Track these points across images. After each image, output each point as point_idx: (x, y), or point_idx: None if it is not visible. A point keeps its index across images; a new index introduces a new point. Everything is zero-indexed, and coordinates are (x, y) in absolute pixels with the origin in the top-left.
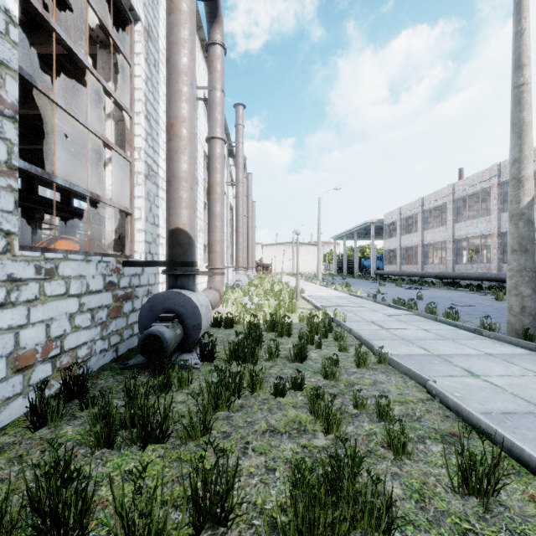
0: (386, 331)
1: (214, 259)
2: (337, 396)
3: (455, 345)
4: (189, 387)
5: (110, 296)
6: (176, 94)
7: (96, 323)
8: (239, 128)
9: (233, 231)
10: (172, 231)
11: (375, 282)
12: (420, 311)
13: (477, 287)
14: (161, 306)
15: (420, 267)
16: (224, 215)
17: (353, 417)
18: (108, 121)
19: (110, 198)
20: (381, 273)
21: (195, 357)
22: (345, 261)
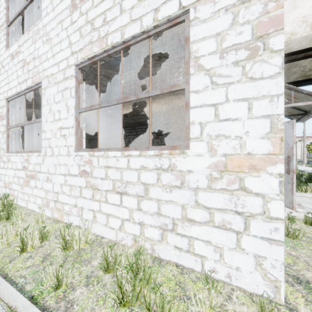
0: None
1: None
2: None
3: None
4: None
5: None
6: None
7: None
8: None
9: None
10: None
11: None
12: None
13: None
14: None
15: None
16: None
17: None
18: None
19: None
20: None
21: None
22: None
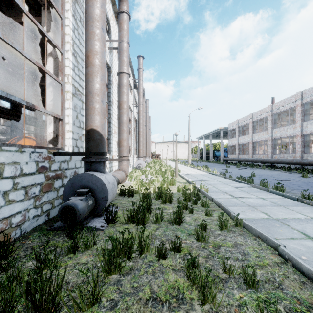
0: (236, 199)
1: (122, 150)
2: (208, 258)
3: (287, 210)
4: (93, 248)
5: (42, 176)
6: (91, 34)
7: (30, 197)
8: (140, 71)
9: (137, 134)
10: (88, 131)
11: (223, 165)
12: (255, 184)
13: (288, 168)
14: (79, 184)
15: (250, 156)
16: (131, 124)
17: (224, 282)
18: (49, 58)
19: (51, 109)
20: (226, 159)
21: (103, 220)
22: (204, 152)
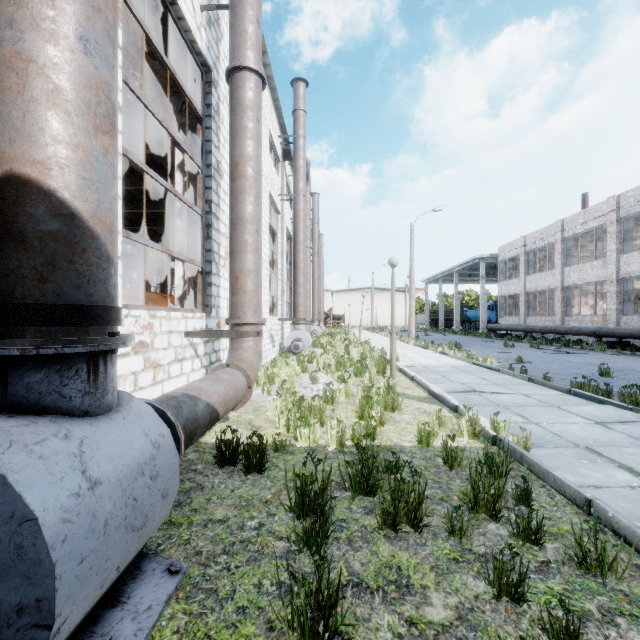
0: None
1: (241, 305)
2: None
3: None
4: None
5: None
6: None
7: None
8: (298, 115)
9: (291, 269)
10: None
11: (491, 341)
12: None
13: None
14: None
15: (558, 320)
16: (278, 244)
17: None
18: None
19: None
20: (497, 328)
21: None
22: (441, 312)
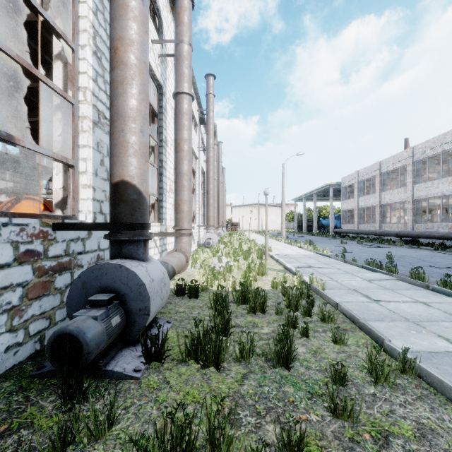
0: (378, 304)
1: (181, 219)
2: None
3: None
4: (110, 433)
5: (27, 269)
6: (120, 9)
7: None
8: (209, 97)
9: (204, 193)
10: (116, 185)
11: (335, 240)
12: (399, 274)
13: (441, 246)
14: (96, 284)
15: (377, 226)
16: (196, 178)
17: None
18: (56, 63)
19: (58, 150)
20: (340, 231)
21: (140, 353)
22: (305, 220)
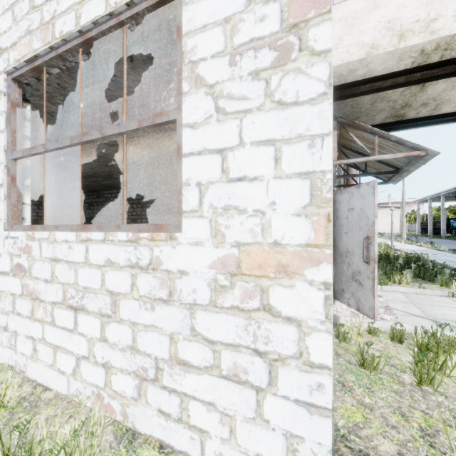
0: (453, 263)
1: None
2: None
3: None
4: None
5: None
6: (352, 171)
7: None
8: None
9: None
10: None
11: None
12: None
13: None
14: None
15: None
16: None
17: None
18: None
19: None
20: None
21: None
22: (430, 223)
